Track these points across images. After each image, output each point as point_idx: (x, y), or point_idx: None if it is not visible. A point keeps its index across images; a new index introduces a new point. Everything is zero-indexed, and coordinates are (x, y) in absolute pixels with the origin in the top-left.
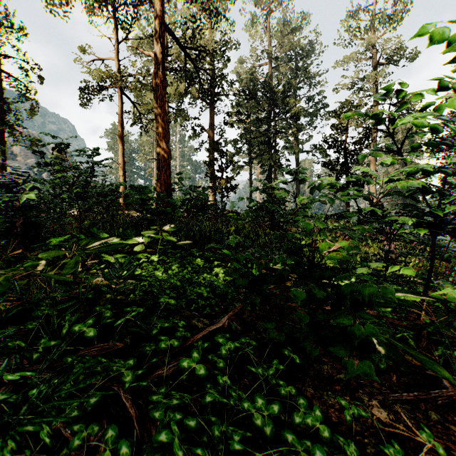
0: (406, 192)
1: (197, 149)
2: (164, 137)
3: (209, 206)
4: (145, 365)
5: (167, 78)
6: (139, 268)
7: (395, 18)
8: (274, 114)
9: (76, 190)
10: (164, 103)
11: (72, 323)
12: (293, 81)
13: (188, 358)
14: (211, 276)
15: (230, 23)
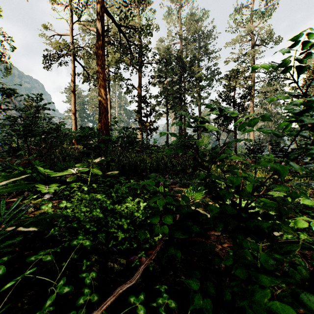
0: None
1: (129, 101)
2: (104, 91)
3: (137, 142)
4: None
5: (108, 50)
6: (70, 196)
7: (266, 12)
8: (184, 77)
9: (22, 129)
10: (104, 66)
11: None
12: (197, 55)
13: None
14: (133, 203)
15: (153, 12)
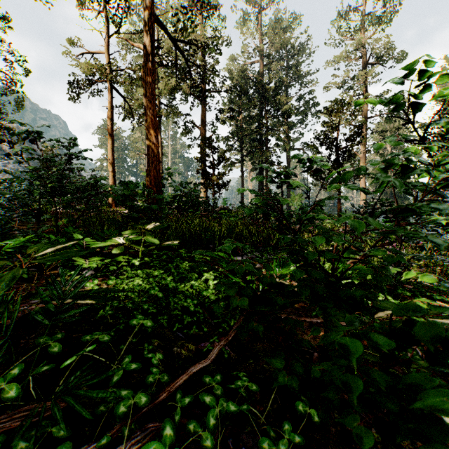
0: (438, 185)
1: (188, 145)
2: (154, 132)
3: (201, 203)
4: (93, 442)
5: (159, 74)
6: (117, 273)
7: (384, 18)
8: (266, 111)
9: (50, 184)
10: (154, 97)
11: (13, 357)
12: (284, 79)
13: (156, 440)
14: (200, 282)
15: (222, 20)
